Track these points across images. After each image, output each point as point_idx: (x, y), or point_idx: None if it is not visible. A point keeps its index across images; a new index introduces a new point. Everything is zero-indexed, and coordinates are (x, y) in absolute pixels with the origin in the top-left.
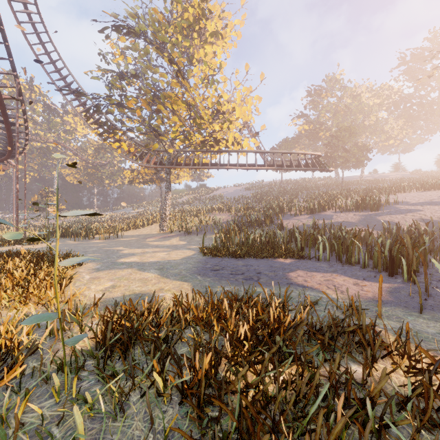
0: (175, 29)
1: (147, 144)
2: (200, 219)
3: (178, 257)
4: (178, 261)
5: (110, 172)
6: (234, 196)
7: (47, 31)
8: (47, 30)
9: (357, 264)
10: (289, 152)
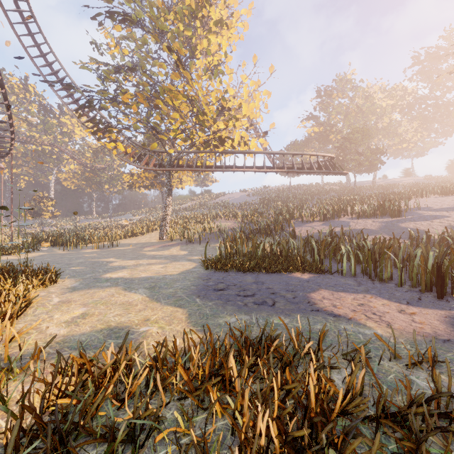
0: (176, 17)
1: (144, 143)
2: (203, 226)
3: (175, 271)
4: (175, 277)
5: (109, 177)
6: (240, 202)
7: (36, 21)
8: (36, 20)
9: (390, 280)
10: (300, 153)
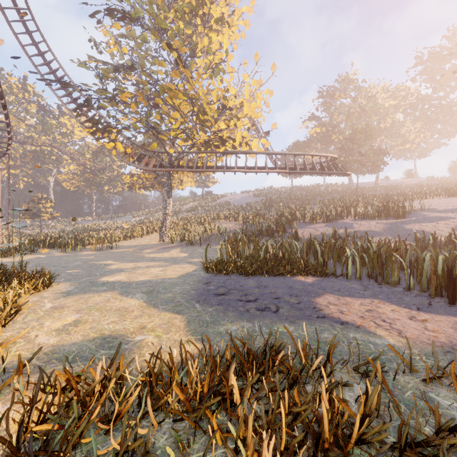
0: (176, 14)
1: (144, 143)
2: (204, 228)
3: (175, 274)
4: (174, 280)
5: (109, 178)
6: (242, 203)
7: (33, 19)
8: (33, 17)
9: (397, 284)
10: (302, 153)
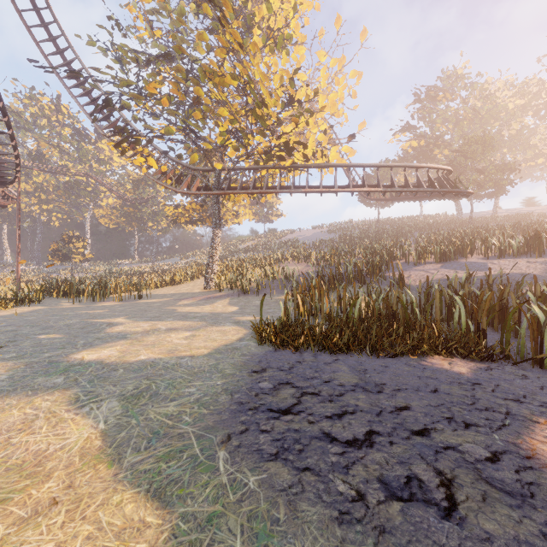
0: None
1: (180, 154)
2: (264, 271)
3: (205, 347)
4: (197, 362)
5: (152, 212)
6: (313, 240)
7: (49, 6)
8: (49, 4)
9: None
10: (402, 165)
